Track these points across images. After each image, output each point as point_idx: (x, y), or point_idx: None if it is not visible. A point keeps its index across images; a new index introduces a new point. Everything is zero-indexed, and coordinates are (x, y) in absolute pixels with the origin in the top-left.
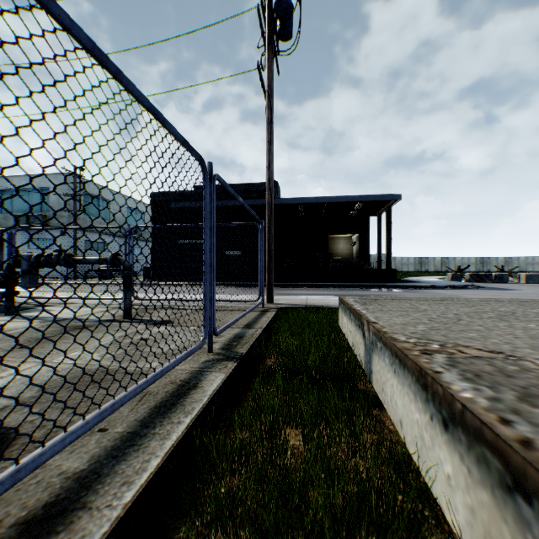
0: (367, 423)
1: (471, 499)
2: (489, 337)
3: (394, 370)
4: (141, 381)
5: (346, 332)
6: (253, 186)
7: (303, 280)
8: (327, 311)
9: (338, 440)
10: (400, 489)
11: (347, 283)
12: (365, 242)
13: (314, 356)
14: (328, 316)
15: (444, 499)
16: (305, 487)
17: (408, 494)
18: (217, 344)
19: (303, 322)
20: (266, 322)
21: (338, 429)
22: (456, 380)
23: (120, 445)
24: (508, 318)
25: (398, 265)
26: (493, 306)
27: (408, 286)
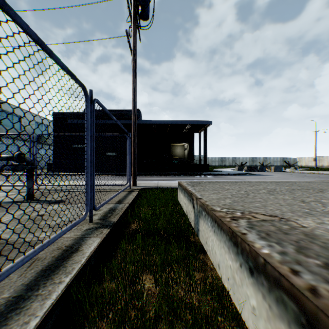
0: (196, 264)
1: (271, 327)
2: (267, 205)
3: (214, 230)
4: (29, 251)
5: (182, 203)
6: (124, 112)
7: (156, 171)
8: (170, 190)
9: (178, 282)
10: (220, 314)
11: (182, 172)
12: (192, 148)
13: (162, 221)
14: (171, 193)
15: (250, 323)
16: (156, 326)
17: (225, 316)
18: (97, 215)
19: (155, 198)
20: (131, 199)
21: (178, 272)
22: (257, 239)
23: (4, 311)
24: (273, 193)
25: (210, 162)
26: (264, 185)
27: (216, 174)
